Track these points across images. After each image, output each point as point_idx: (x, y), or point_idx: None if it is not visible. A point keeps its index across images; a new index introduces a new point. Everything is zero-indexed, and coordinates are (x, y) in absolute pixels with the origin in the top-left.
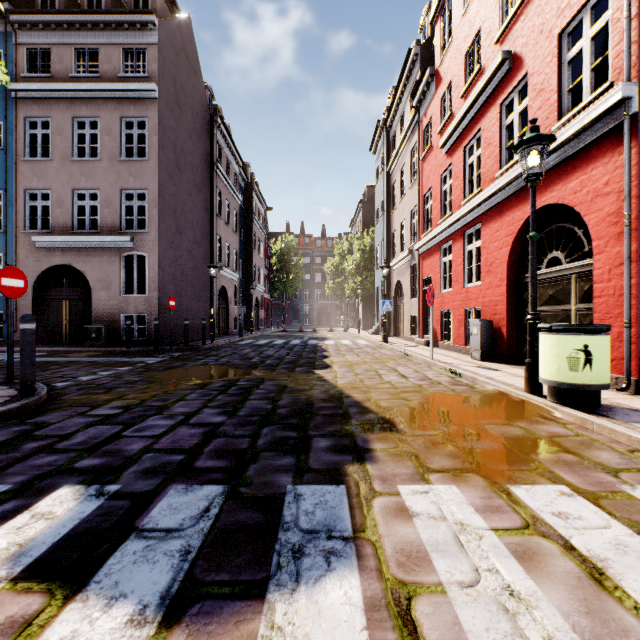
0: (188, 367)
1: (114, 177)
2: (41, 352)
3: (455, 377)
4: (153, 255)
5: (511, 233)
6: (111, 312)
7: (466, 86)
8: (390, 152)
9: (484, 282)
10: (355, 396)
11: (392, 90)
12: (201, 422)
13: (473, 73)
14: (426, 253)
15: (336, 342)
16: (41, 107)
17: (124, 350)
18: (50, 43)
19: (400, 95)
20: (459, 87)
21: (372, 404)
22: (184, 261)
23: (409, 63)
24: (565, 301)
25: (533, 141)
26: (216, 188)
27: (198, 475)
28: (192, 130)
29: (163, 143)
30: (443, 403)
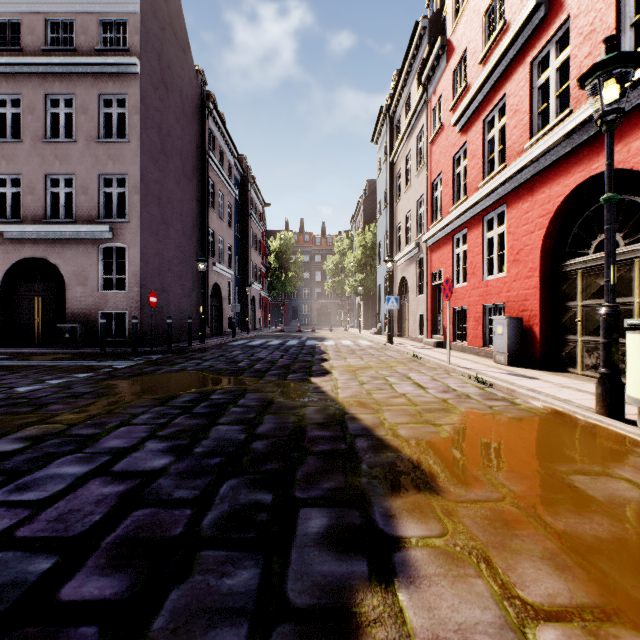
0: (160, 373)
1: (91, 160)
2: (4, 354)
3: (484, 387)
4: (134, 247)
5: (546, 213)
6: (88, 310)
7: (486, 49)
8: (394, 140)
9: (509, 273)
10: (362, 418)
11: (396, 74)
12: (130, 469)
13: (495, 32)
14: (435, 245)
15: (336, 343)
16: (10, 83)
17: (97, 352)
18: (20, 12)
19: (405, 76)
20: (476, 53)
21: (387, 432)
22: (171, 255)
23: (416, 39)
24: (624, 293)
25: (614, 63)
26: (208, 178)
27: (46, 632)
28: (180, 113)
29: (146, 124)
30: (486, 430)
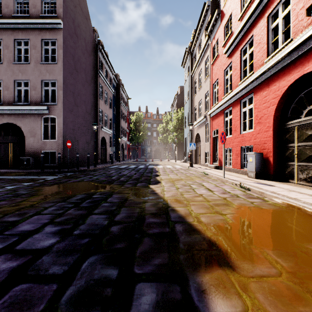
0: (69, 183)
1: (38, 73)
2: None
3: (245, 191)
4: (60, 117)
5: (277, 96)
6: (36, 149)
7: (242, 12)
8: (192, 65)
9: (255, 129)
10: (178, 209)
11: (193, 32)
12: (27, 247)
13: (247, 2)
14: (214, 116)
15: (164, 166)
16: None
17: (39, 171)
18: None
19: (198, 31)
20: (237, 15)
21: (194, 219)
22: (79, 122)
23: (204, 11)
24: None
25: None
26: (99, 84)
27: None
28: (84, 50)
29: (66, 54)
30: (253, 218)
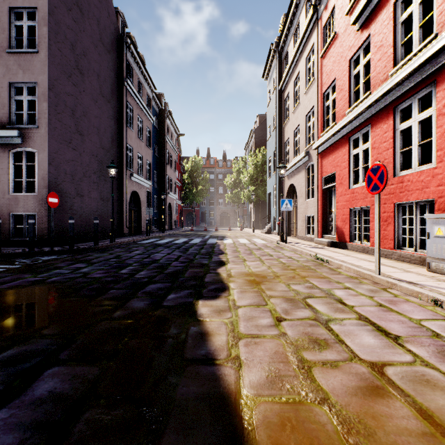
0: None
1: (2, 70)
2: None
3: None
4: (43, 151)
5: None
6: None
7: None
8: (282, 71)
9: (443, 162)
10: None
11: (283, 18)
12: None
13: None
14: (327, 150)
15: (234, 241)
16: None
17: None
18: None
19: (294, 9)
20: None
21: None
22: (87, 163)
23: None
24: None
25: None
26: (126, 102)
27: None
28: (98, 40)
29: (56, 37)
30: None
